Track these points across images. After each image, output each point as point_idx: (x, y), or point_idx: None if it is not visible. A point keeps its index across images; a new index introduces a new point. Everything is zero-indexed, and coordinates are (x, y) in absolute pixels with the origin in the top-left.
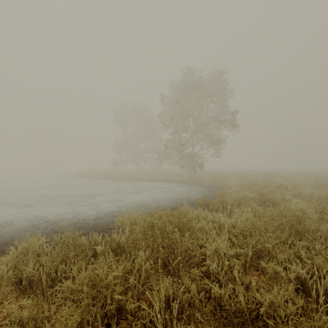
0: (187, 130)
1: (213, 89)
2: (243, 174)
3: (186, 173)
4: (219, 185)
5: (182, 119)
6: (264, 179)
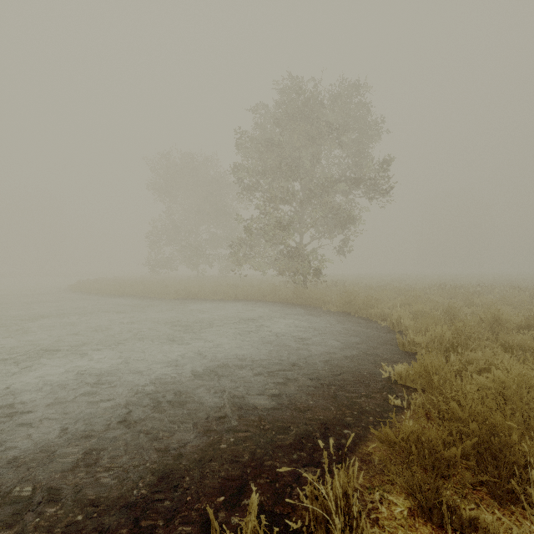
0: (292, 199)
1: (341, 121)
2: (399, 287)
3: (288, 286)
4: (363, 314)
5: (282, 176)
6: (448, 297)
